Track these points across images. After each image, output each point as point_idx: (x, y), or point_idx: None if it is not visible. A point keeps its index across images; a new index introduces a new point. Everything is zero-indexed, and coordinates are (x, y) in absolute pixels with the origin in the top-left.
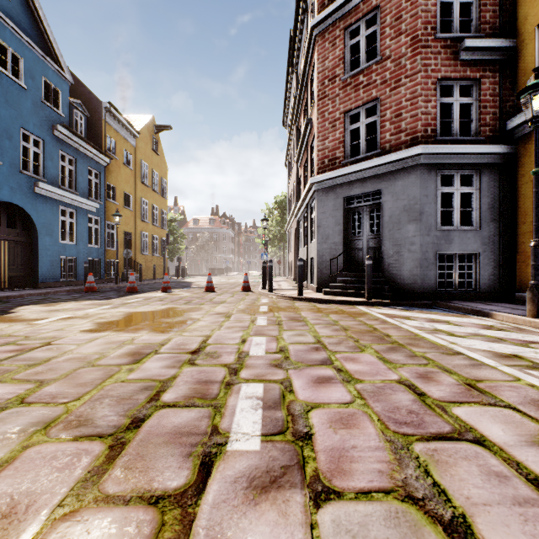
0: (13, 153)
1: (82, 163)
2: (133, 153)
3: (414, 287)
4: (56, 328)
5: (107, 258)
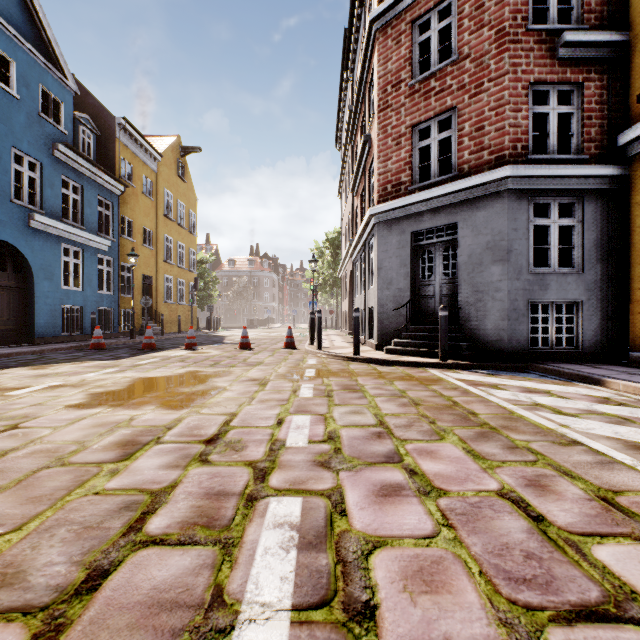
0: (2, 178)
1: (91, 192)
2: (154, 180)
3: (500, 345)
4: (35, 401)
5: (121, 307)
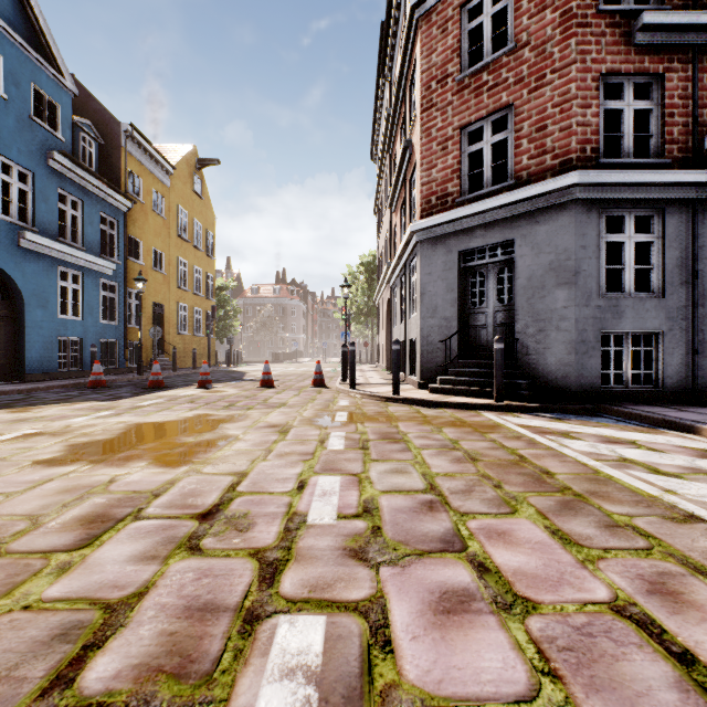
0: None
1: (92, 207)
2: (166, 196)
3: (566, 383)
4: None
5: (128, 339)
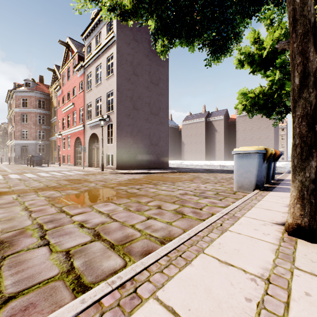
0: None
1: None
2: None
3: None
4: None
5: None
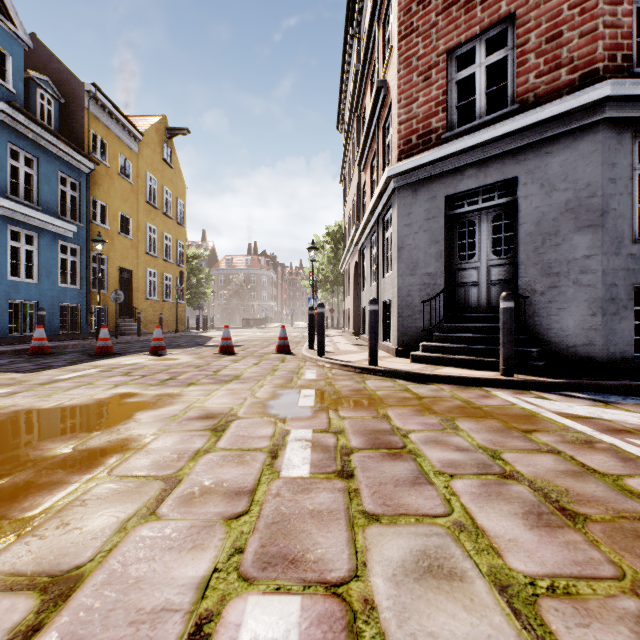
0: None
1: (49, 166)
2: (134, 162)
3: (589, 351)
4: None
5: (92, 303)
